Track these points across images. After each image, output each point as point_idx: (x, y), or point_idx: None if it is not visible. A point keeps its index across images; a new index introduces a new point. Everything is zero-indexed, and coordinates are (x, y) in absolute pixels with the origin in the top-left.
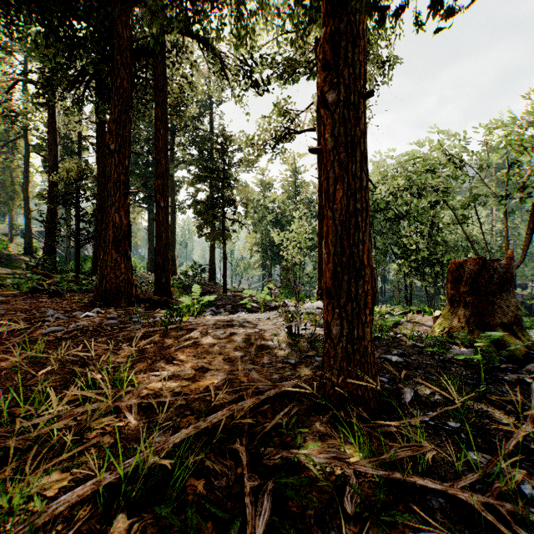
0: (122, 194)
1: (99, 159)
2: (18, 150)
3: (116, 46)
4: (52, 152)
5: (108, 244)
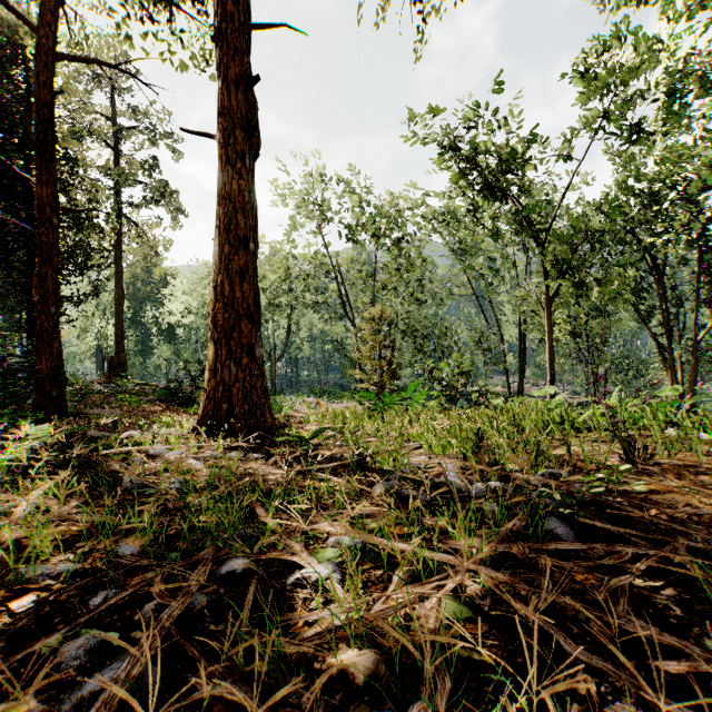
0: None
1: None
2: None
3: None
4: None
5: None
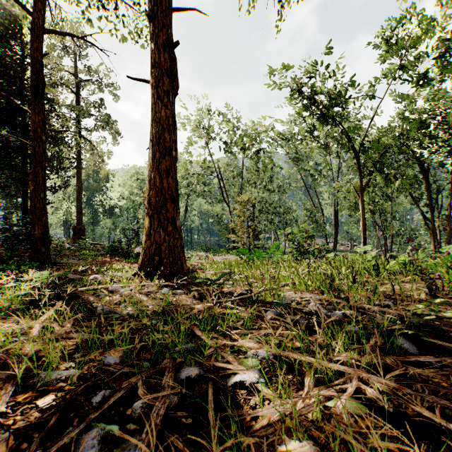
0: None
1: None
2: None
3: None
4: None
5: None
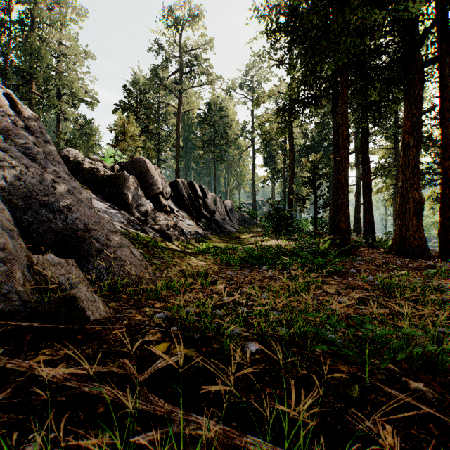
0: (418, 177)
1: (336, 151)
2: (247, 154)
3: (413, 68)
4: (291, 152)
5: (408, 215)
